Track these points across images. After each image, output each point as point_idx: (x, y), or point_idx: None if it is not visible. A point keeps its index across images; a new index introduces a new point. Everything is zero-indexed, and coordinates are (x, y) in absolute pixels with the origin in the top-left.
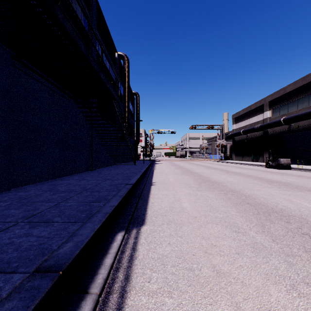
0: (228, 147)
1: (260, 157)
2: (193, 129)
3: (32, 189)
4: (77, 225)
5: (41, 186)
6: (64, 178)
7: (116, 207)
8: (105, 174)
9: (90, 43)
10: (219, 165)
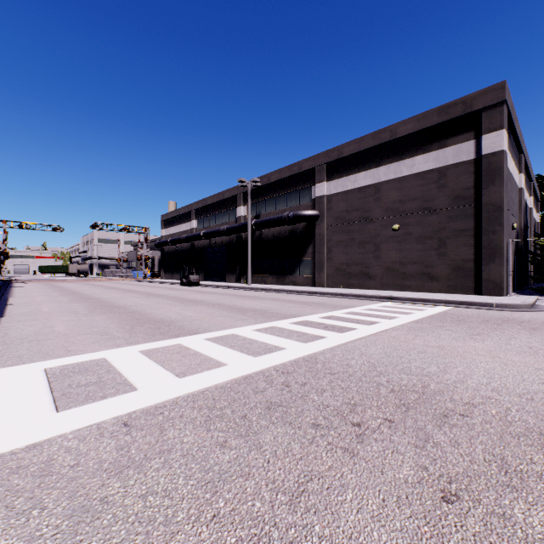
0: (156, 261)
1: None
2: (98, 228)
3: None
4: None
5: None
6: None
7: None
8: None
9: None
10: (131, 286)
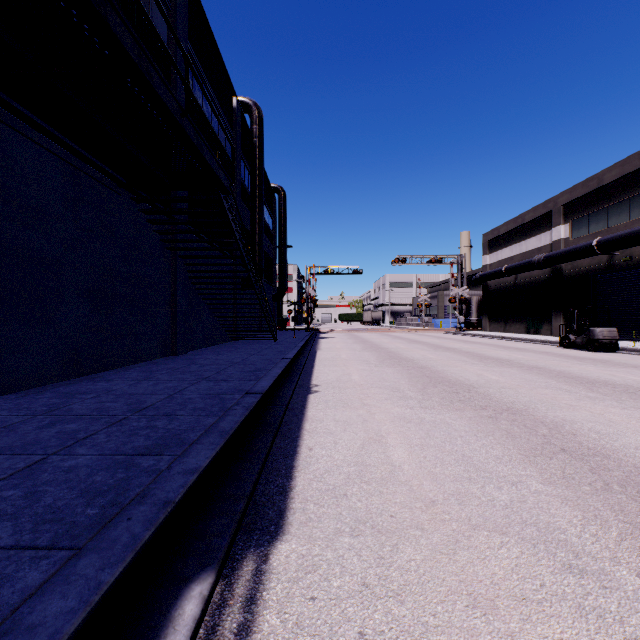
0: (473, 304)
1: (545, 325)
2: (400, 264)
3: (4, 409)
4: (50, 562)
5: (34, 398)
6: (104, 376)
7: (205, 474)
8: (203, 365)
9: (172, 69)
10: (458, 343)
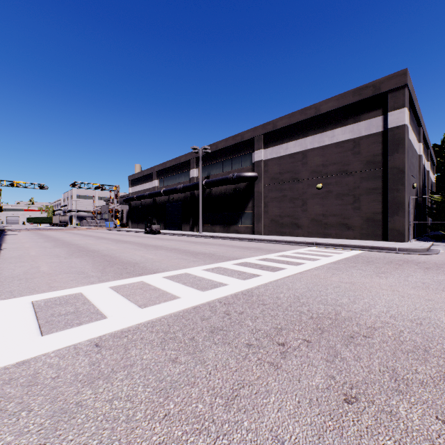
0: (125, 213)
1: None
2: (76, 187)
3: None
4: None
5: None
6: None
7: None
8: None
9: None
10: (104, 234)
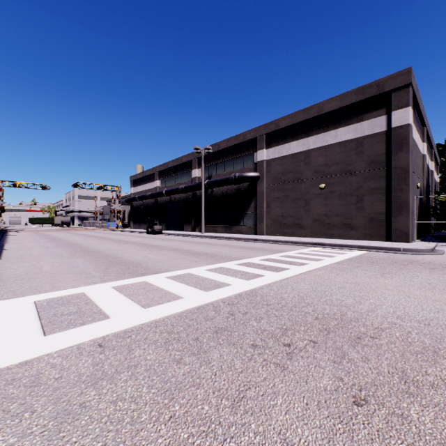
0: (126, 214)
1: None
2: (78, 187)
3: None
4: None
5: None
6: None
7: None
8: None
9: None
10: (106, 234)
